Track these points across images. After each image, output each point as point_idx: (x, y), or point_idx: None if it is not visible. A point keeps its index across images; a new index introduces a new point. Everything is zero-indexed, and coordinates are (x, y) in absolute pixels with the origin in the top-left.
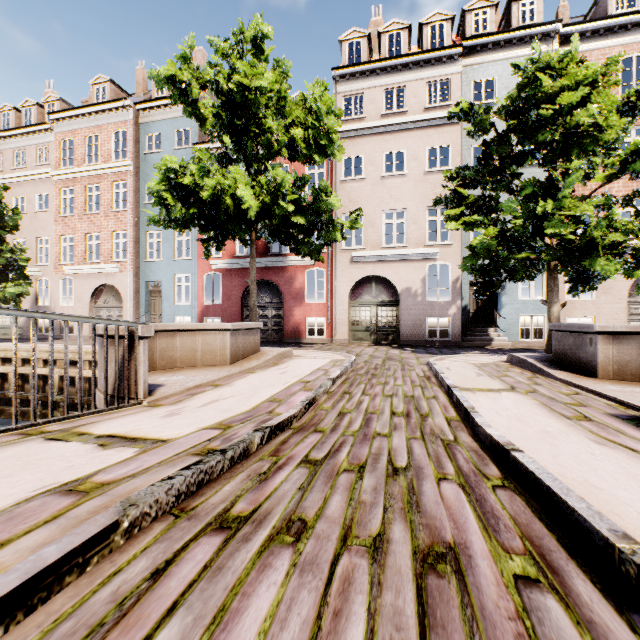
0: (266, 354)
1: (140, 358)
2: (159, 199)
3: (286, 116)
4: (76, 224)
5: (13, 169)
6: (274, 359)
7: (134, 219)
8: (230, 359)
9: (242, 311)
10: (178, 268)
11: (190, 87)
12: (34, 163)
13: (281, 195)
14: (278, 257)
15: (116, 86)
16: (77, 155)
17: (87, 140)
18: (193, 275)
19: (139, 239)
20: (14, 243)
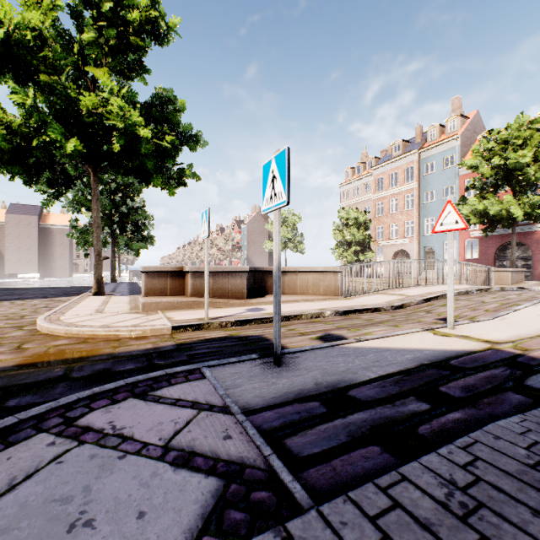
0: (528, 283)
1: (492, 276)
2: (462, 215)
3: (539, 160)
4: (384, 220)
5: (352, 197)
6: (533, 285)
7: (417, 213)
8: (510, 283)
9: (494, 262)
10: (445, 238)
11: (480, 164)
12: (362, 193)
13: (537, 205)
14: (526, 226)
15: (404, 141)
16: (384, 185)
17: (390, 176)
18: (456, 241)
19: (419, 224)
20: (367, 235)
